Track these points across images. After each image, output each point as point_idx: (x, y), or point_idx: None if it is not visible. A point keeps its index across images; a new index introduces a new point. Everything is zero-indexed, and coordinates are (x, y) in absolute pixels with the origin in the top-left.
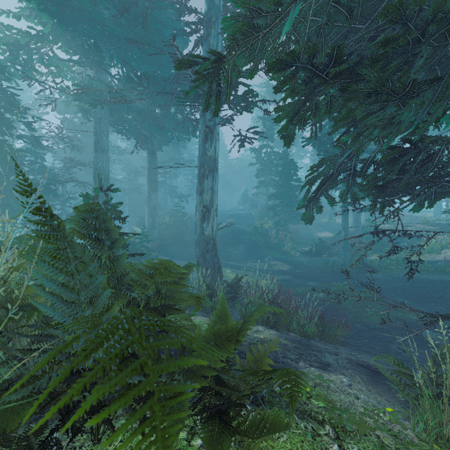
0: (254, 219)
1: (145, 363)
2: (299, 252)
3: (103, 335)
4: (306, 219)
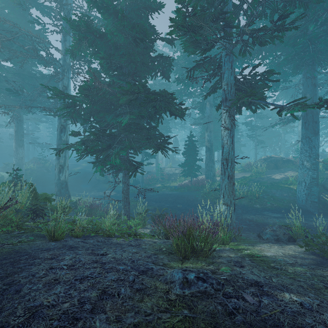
0: None
1: (49, 200)
2: None
3: (44, 198)
4: (101, 175)
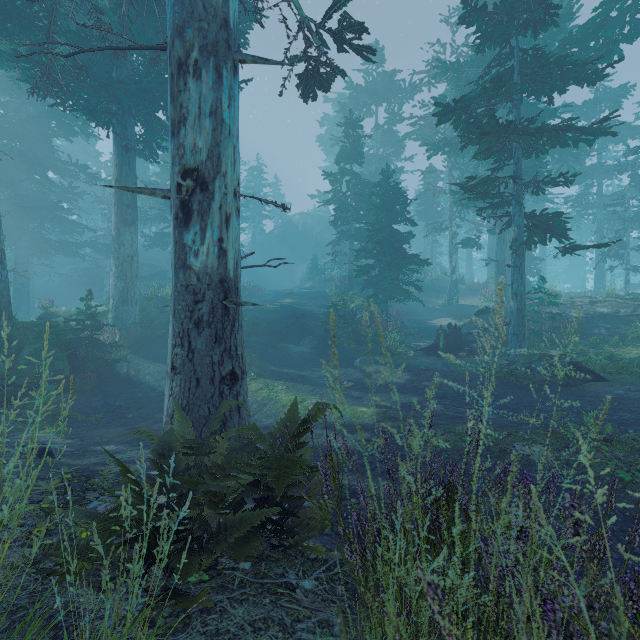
0: (328, 299)
1: None
2: (411, 349)
3: None
4: None
